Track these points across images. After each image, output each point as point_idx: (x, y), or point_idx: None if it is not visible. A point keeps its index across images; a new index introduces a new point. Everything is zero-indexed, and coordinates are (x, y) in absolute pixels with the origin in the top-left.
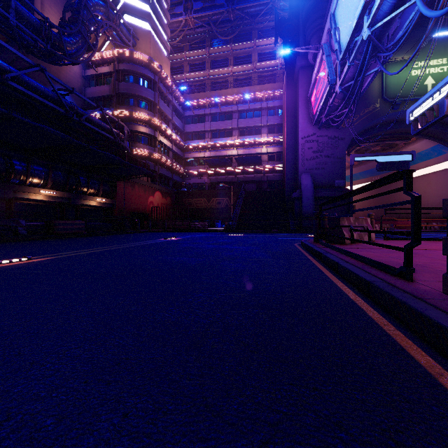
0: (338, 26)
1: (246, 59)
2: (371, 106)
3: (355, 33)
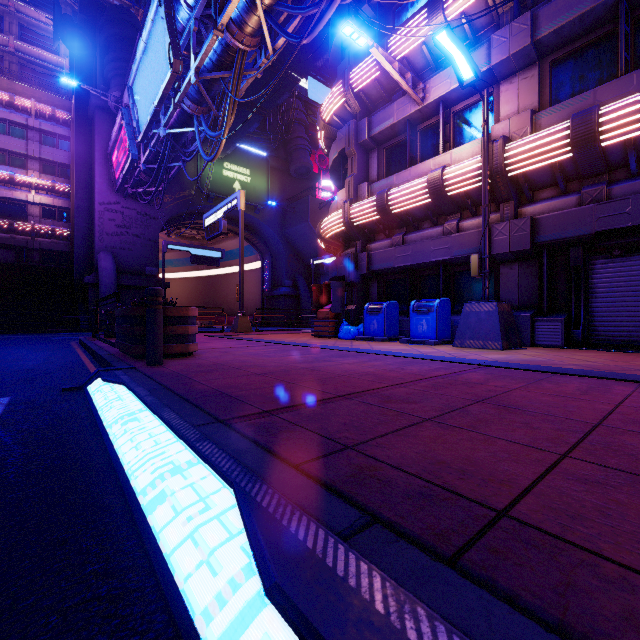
0: (137, 104)
1: None
2: (187, 190)
3: (151, 126)
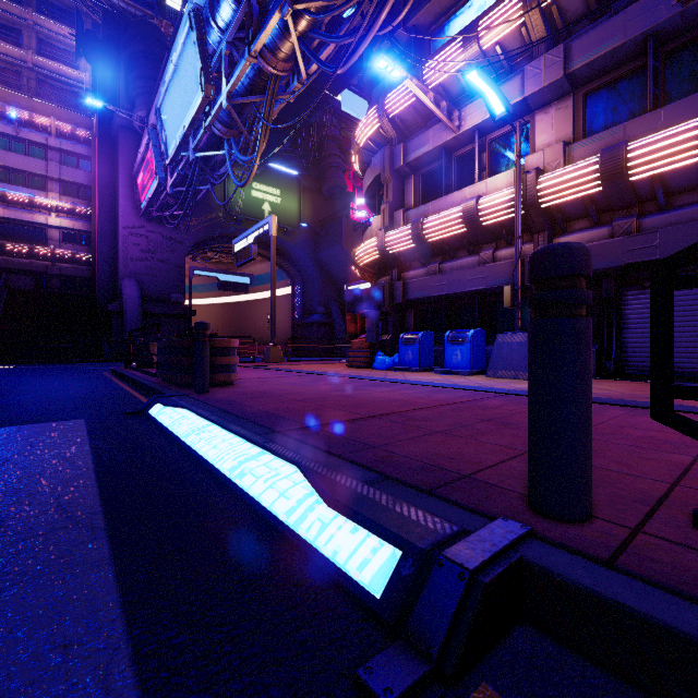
0: (165, 126)
1: (9, 33)
2: (214, 213)
3: (180, 150)
